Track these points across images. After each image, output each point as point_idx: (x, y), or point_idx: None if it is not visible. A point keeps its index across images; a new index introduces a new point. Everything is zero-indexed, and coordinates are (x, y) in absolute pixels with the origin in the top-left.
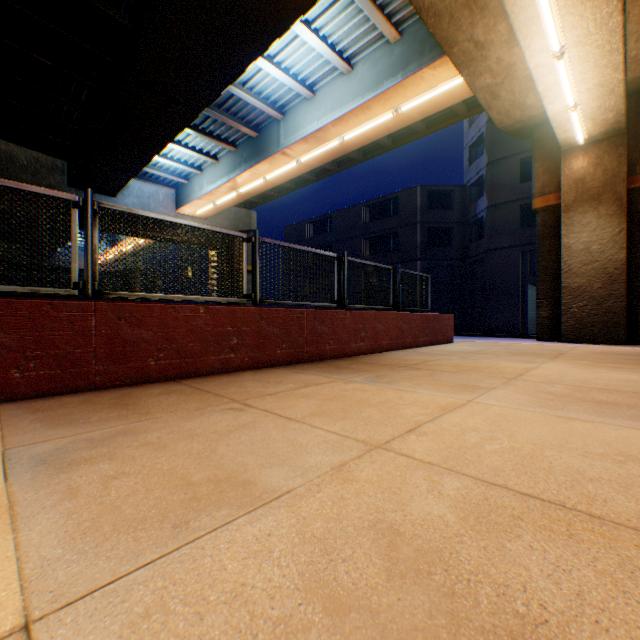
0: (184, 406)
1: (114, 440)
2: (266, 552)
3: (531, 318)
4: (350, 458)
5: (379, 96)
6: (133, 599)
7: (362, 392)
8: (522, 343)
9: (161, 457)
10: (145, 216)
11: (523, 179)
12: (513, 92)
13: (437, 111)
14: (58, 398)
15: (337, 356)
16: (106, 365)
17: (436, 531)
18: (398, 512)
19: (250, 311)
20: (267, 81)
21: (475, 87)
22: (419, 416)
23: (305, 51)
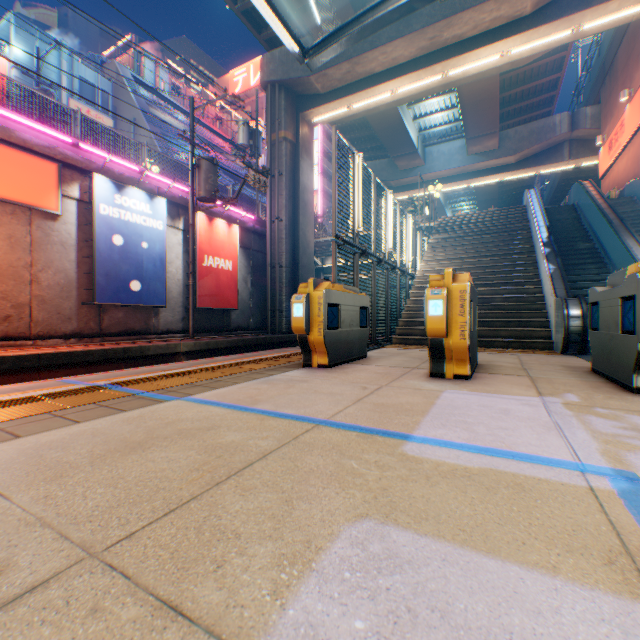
0: None
1: None
2: None
3: None
4: None
5: None
6: None
7: None
8: None
9: None
10: None
11: None
12: None
13: None
14: None
15: None
16: None
17: None
18: None
19: None
20: None
21: None
22: None
23: None
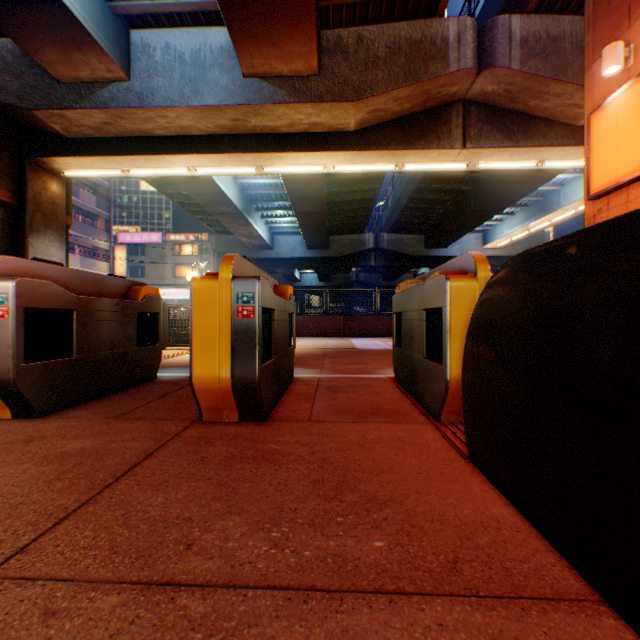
0: None
1: None
2: None
3: None
4: None
5: None
6: None
7: None
8: None
9: None
10: None
11: None
12: None
13: None
14: None
15: None
16: None
17: None
18: None
19: None
20: None
21: None
22: None
23: None
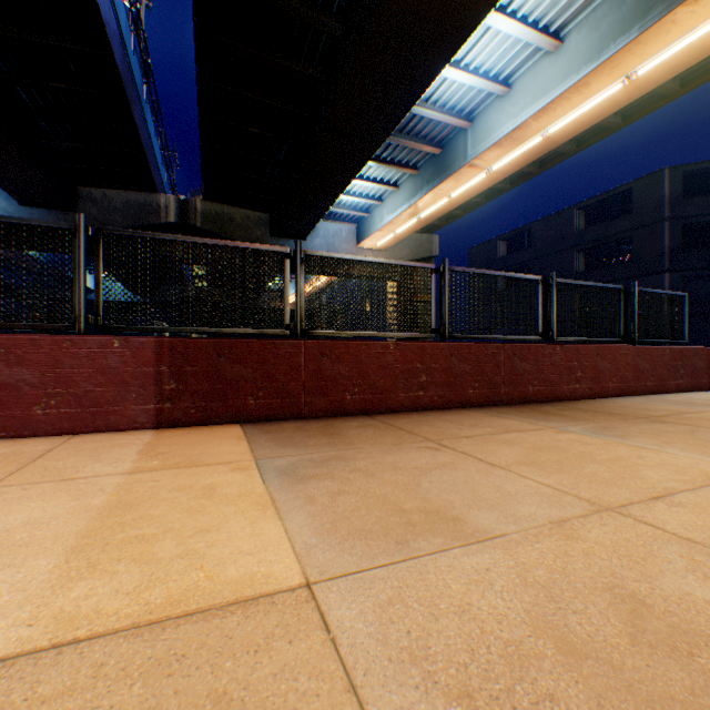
0: (381, 440)
1: (330, 463)
2: (486, 583)
3: None
4: (571, 515)
5: (601, 66)
6: (376, 588)
7: (581, 445)
8: None
9: (371, 483)
10: (340, 258)
11: None
12: None
13: (699, 59)
14: (278, 423)
15: (542, 400)
16: (311, 397)
17: (699, 615)
18: (641, 583)
19: (439, 347)
20: (452, 90)
21: None
22: (670, 482)
23: (498, 42)
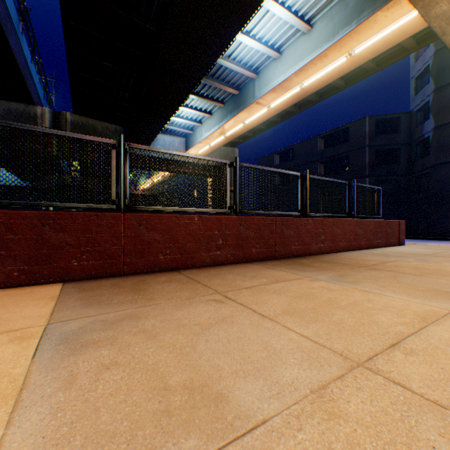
0: (178, 294)
1: (120, 324)
2: None
3: None
4: (330, 378)
5: (335, 44)
6: None
7: (328, 291)
8: None
9: (149, 348)
10: (158, 152)
11: None
12: None
13: (388, 48)
14: (99, 281)
15: (300, 255)
16: (131, 258)
17: None
18: None
19: (231, 219)
20: (245, 51)
21: (429, 17)
22: (397, 326)
23: (273, 22)
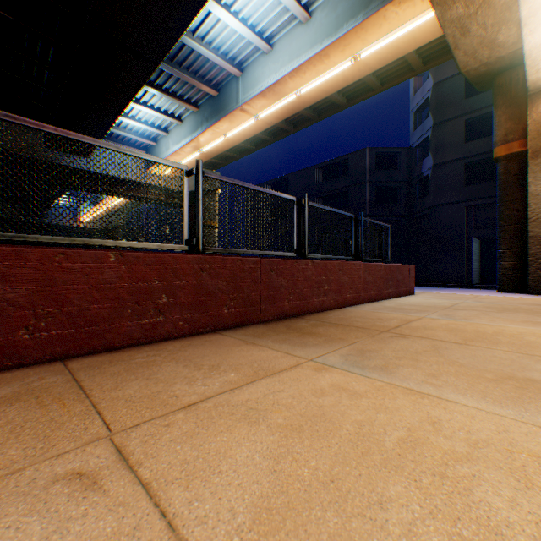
0: None
1: None
2: None
3: (475, 269)
4: None
5: (338, 41)
6: None
7: (352, 400)
8: (487, 295)
9: None
10: (36, 128)
11: (467, 139)
12: (485, 25)
13: (397, 58)
14: None
15: (297, 313)
16: None
17: None
18: None
19: (186, 260)
20: (225, 34)
21: (445, 19)
22: None
23: None
